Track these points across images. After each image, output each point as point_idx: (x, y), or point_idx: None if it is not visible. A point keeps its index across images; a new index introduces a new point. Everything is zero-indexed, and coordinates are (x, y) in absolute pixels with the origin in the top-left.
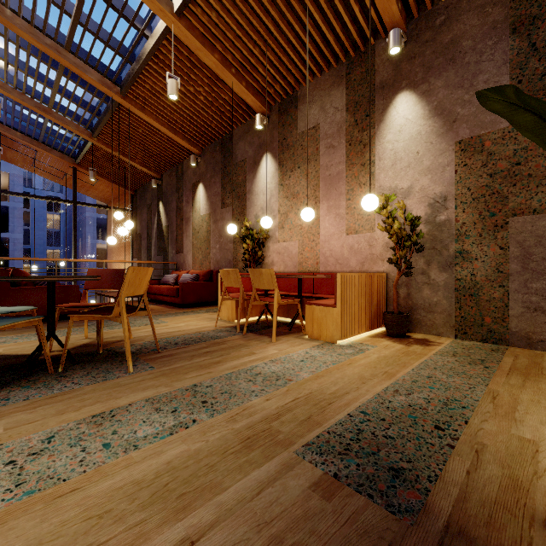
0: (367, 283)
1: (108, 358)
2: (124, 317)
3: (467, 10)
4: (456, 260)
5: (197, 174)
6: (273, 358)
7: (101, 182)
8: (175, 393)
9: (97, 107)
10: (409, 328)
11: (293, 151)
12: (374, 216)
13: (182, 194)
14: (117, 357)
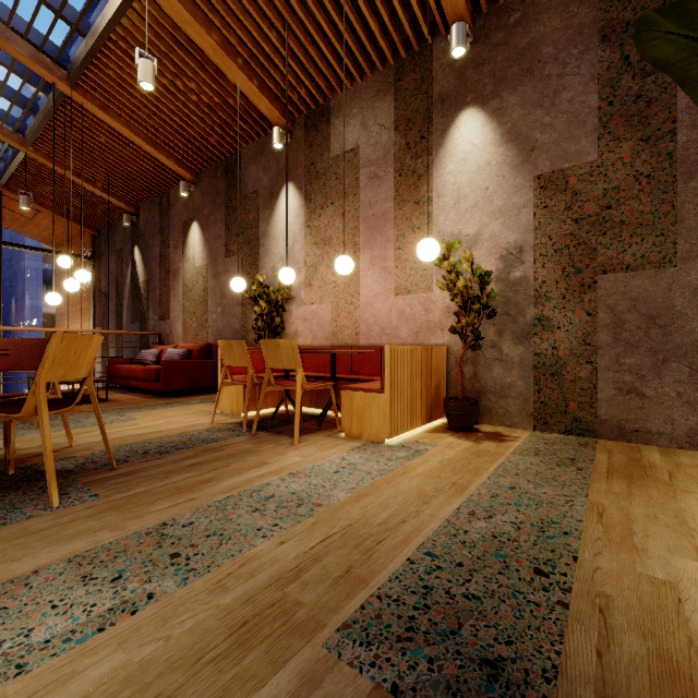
0: (423, 360)
1: (21, 483)
2: (43, 416)
3: (548, 8)
4: (535, 329)
5: (190, 209)
6: (294, 470)
7: (45, 216)
8: (125, 542)
9: (31, 98)
10: (475, 418)
11: (325, 181)
12: (431, 271)
13: (169, 236)
14: (37, 481)
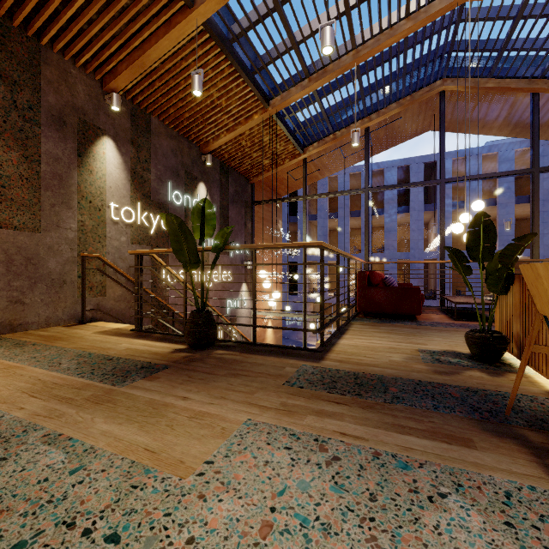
0: None
1: None
2: None
3: None
4: None
5: None
6: None
7: None
8: None
9: None
10: None
11: None
12: None
13: None
14: None
